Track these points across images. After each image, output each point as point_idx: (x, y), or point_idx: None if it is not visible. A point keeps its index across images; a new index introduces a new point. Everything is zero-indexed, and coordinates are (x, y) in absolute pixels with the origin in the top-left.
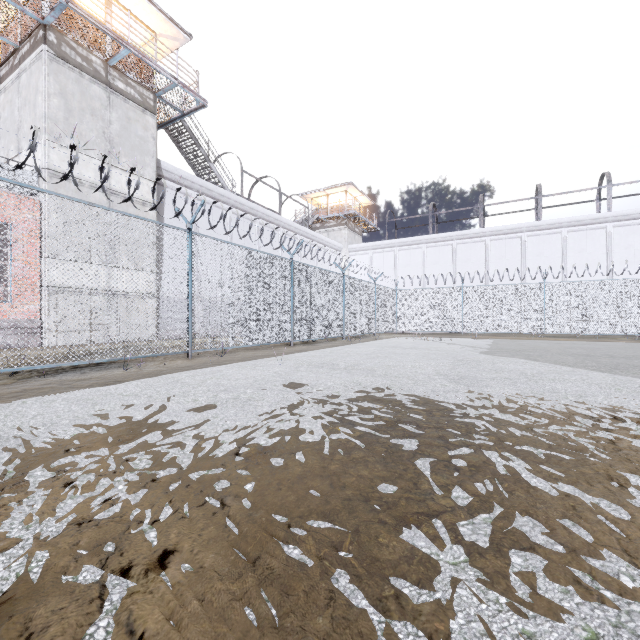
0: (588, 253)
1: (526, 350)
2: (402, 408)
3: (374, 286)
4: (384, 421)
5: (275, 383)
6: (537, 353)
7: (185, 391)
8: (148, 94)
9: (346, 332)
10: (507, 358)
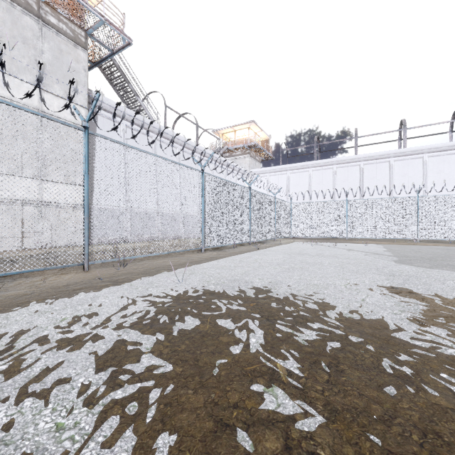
0: (445, 174)
1: (436, 258)
2: None
3: (274, 199)
4: None
5: (153, 340)
6: None
7: None
8: (79, 31)
9: (252, 238)
10: (439, 271)
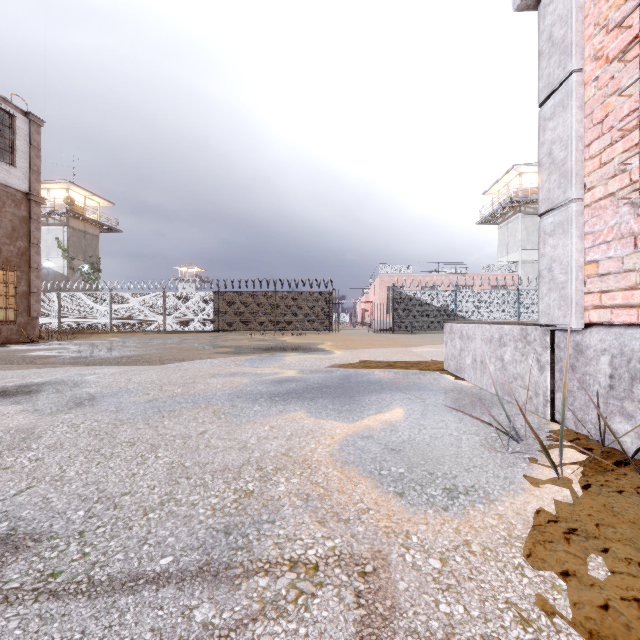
0: None
1: None
2: None
3: None
4: None
5: None
6: None
7: None
8: None
9: None
10: None
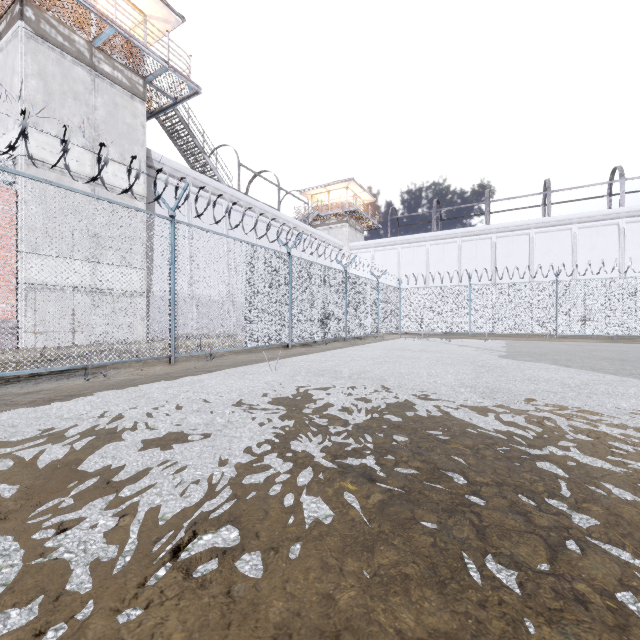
0: (599, 250)
1: (548, 353)
2: (434, 442)
3: (377, 284)
4: (414, 469)
5: (264, 399)
6: (563, 357)
7: (146, 412)
8: (137, 79)
9: (348, 333)
10: (533, 363)
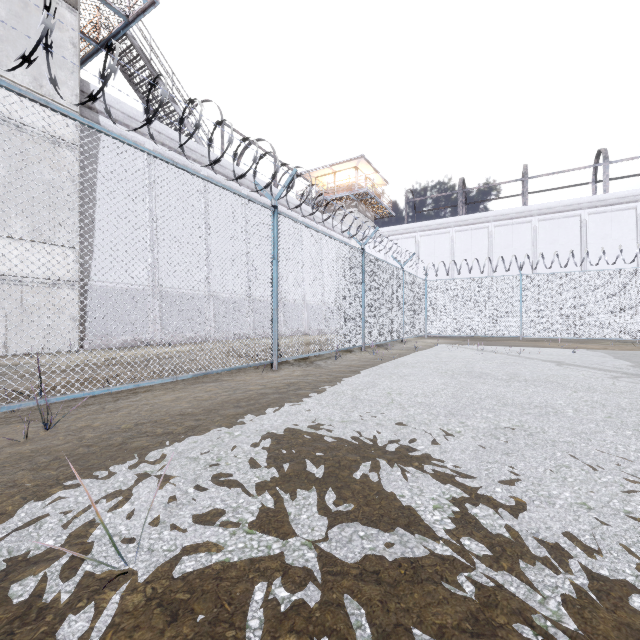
0: None
1: None
2: None
3: (402, 273)
4: None
5: None
6: None
7: None
8: None
9: (366, 339)
10: None
